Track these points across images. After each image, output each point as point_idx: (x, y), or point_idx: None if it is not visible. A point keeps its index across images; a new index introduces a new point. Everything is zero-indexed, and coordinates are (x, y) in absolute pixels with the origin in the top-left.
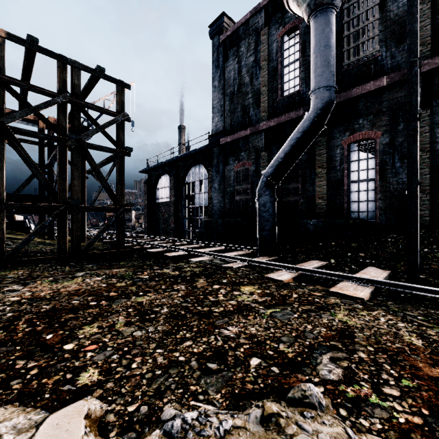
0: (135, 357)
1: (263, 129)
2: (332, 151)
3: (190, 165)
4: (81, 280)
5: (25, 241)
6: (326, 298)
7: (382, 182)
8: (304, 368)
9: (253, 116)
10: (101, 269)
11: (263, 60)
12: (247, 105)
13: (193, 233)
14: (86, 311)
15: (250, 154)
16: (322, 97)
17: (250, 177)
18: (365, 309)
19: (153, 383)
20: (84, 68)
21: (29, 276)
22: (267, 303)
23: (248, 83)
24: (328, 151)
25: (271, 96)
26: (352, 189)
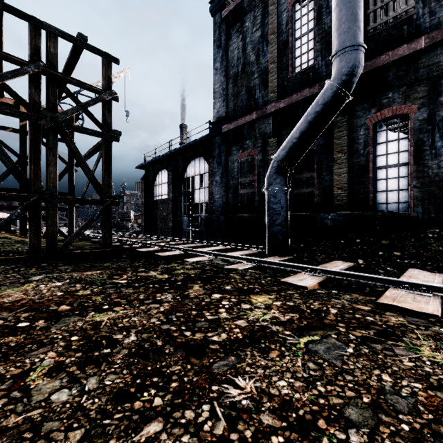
0: None
1: (271, 112)
2: (354, 133)
3: (189, 158)
4: (34, 286)
5: None
6: (381, 314)
7: (418, 167)
8: None
9: (259, 99)
10: (75, 271)
11: (271, 34)
12: (253, 86)
13: (193, 233)
14: (1, 339)
15: (255, 142)
16: (348, 59)
17: (256, 167)
18: None
19: None
20: (61, 35)
21: None
22: (295, 324)
23: (254, 61)
24: (350, 132)
25: (280, 74)
26: (379, 177)
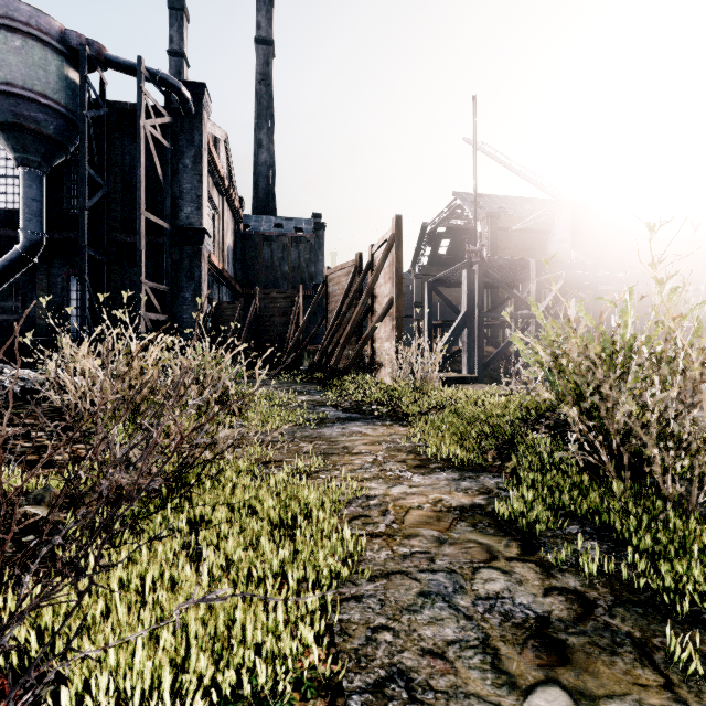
0: None
1: None
2: (54, 279)
3: None
4: None
5: None
6: None
7: (94, 311)
8: None
9: None
10: None
11: None
12: None
13: None
14: None
15: None
16: (31, 239)
17: None
18: None
19: None
20: None
21: None
22: None
23: None
24: (51, 278)
25: None
26: (73, 314)
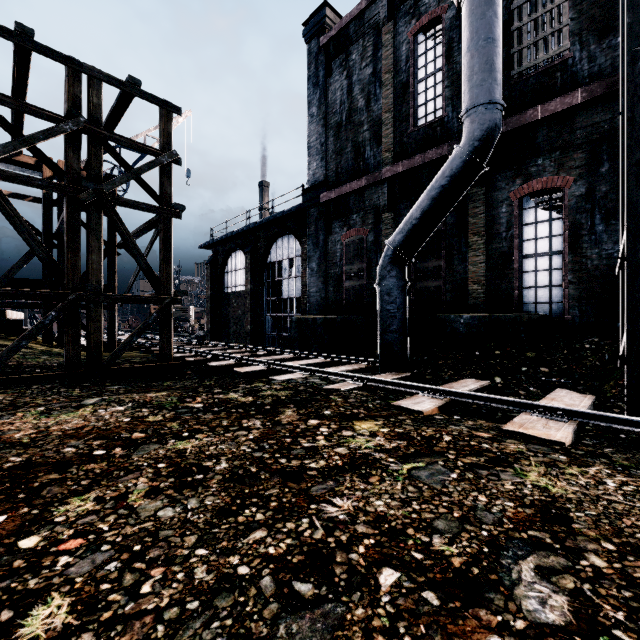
0: (151, 568)
1: (386, 178)
2: (494, 210)
3: (275, 236)
4: (91, 411)
5: (12, 349)
6: (501, 441)
7: (574, 256)
8: (489, 594)
9: (370, 159)
10: (131, 392)
11: (386, 72)
12: (362, 141)
13: (279, 339)
14: (84, 467)
15: (365, 217)
16: (482, 121)
17: (366, 252)
18: (573, 463)
19: (177, 635)
20: (107, 80)
21: (10, 404)
22: (400, 452)
23: (363, 108)
24: (488, 209)
25: (398, 127)
26: (526, 268)
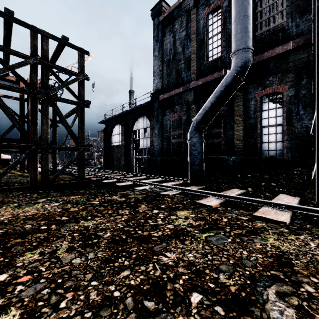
0: (66, 292)
1: (193, 87)
2: (247, 103)
3: (136, 117)
4: (41, 205)
5: (2, 174)
6: (253, 221)
7: (288, 126)
8: (251, 308)
9: (185, 78)
10: (63, 196)
11: (193, 34)
12: (180, 69)
13: (139, 168)
14: (35, 235)
15: (182, 107)
16: (241, 57)
17: (182, 124)
18: (291, 233)
19: None
20: (51, 37)
21: (0, 201)
22: (201, 227)
23: (181, 52)
24: (244, 103)
25: (199, 61)
26: (264, 133)
